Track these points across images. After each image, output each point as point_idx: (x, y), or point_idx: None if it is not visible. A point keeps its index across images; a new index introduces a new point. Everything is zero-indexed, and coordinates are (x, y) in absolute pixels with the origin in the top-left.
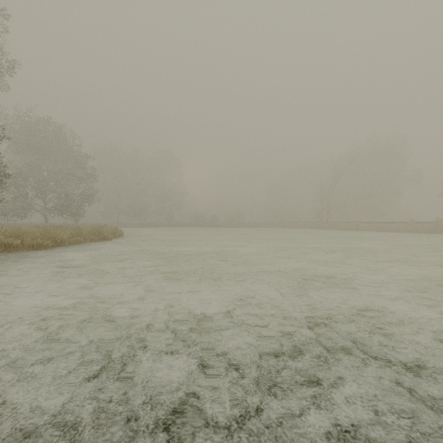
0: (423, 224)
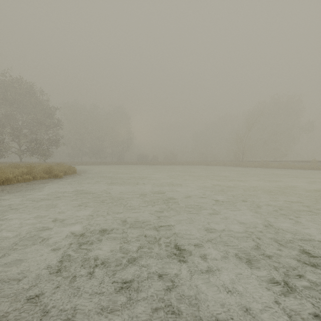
0: None
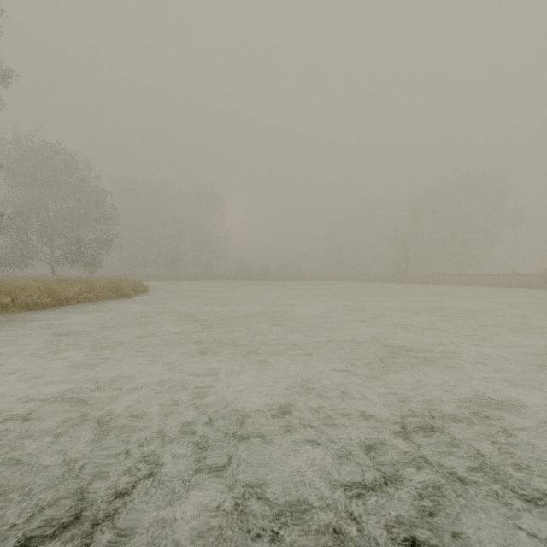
0: (527, 277)
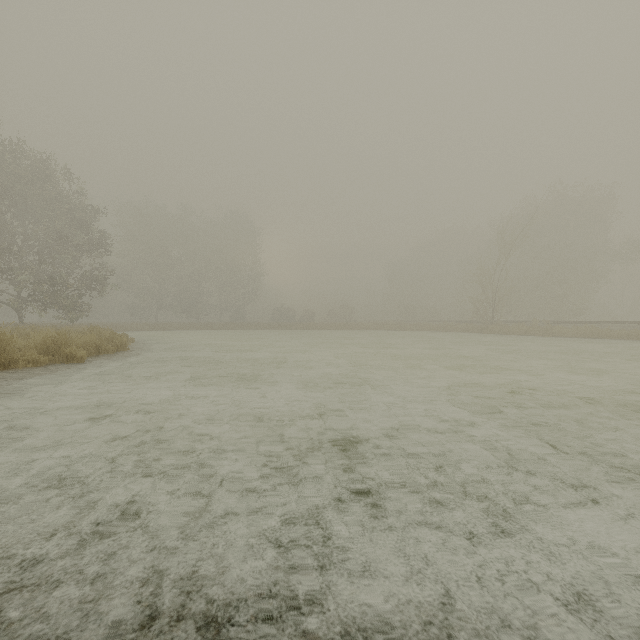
0: None
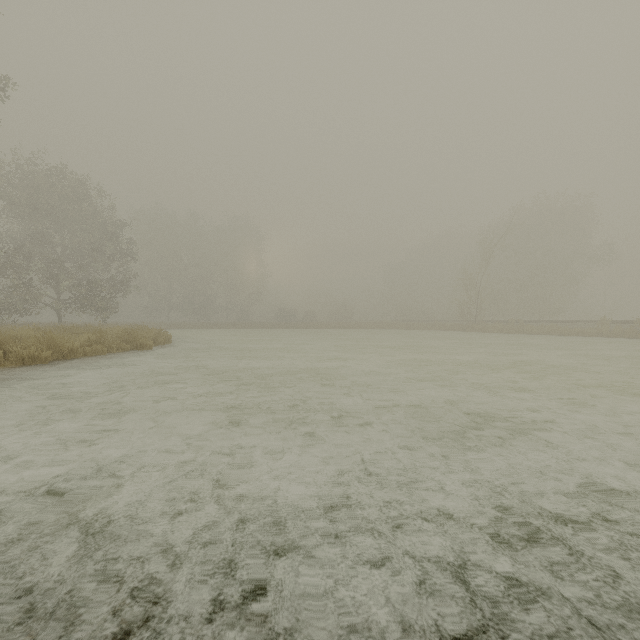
0: (621, 324)
